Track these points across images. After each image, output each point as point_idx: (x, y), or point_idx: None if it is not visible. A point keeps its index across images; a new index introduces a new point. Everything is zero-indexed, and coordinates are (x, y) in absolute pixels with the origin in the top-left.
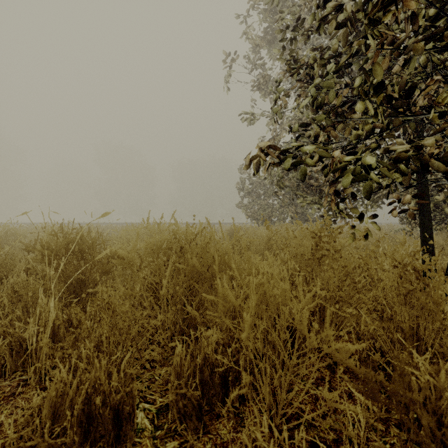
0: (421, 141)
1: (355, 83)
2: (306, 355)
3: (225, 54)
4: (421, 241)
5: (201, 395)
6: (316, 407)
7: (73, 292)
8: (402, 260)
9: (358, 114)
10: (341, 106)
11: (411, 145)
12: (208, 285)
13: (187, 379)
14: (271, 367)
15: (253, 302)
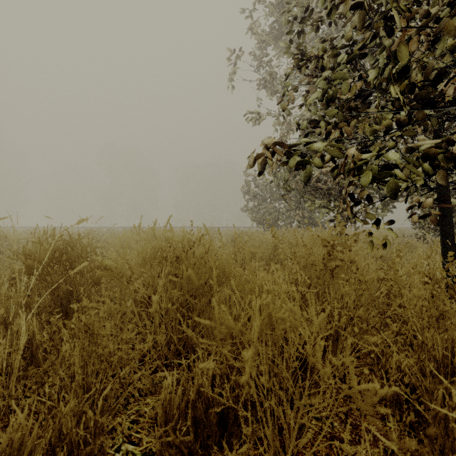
0: (449, 136)
1: (372, 73)
2: (318, 384)
3: (229, 51)
4: (442, 249)
5: (195, 437)
6: (331, 451)
7: (61, 304)
8: (433, 274)
9: (374, 109)
10: (355, 99)
11: (442, 140)
12: (207, 300)
13: (177, 417)
14: (278, 404)
15: (255, 329)
